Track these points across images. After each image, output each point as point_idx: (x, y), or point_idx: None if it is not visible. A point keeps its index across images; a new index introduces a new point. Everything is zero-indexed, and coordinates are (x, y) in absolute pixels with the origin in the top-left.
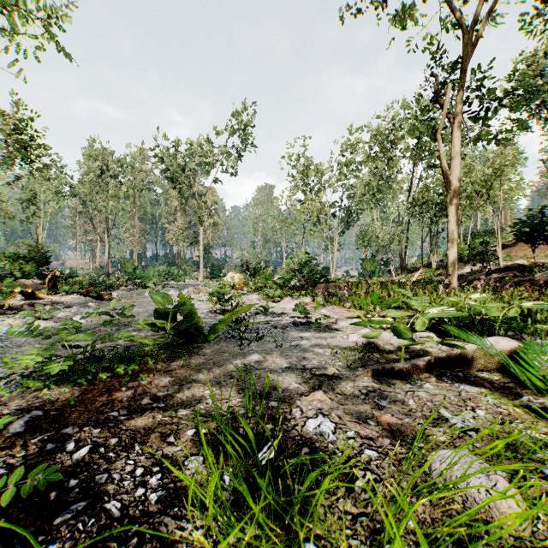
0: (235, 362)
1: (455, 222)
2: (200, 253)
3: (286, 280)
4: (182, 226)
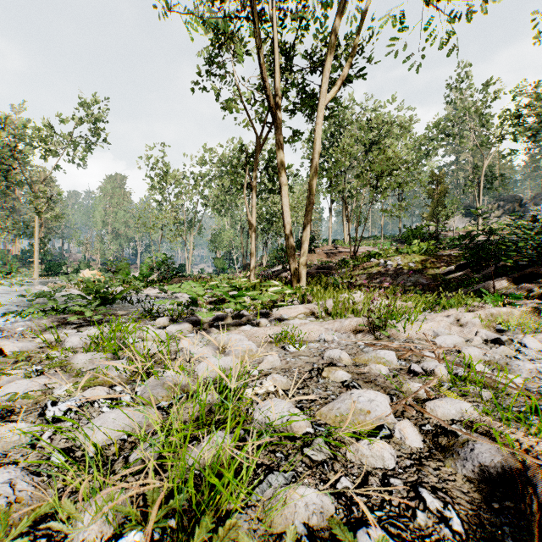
0: (133, 307)
1: (253, 241)
2: (35, 247)
3: (146, 276)
4: (5, 214)
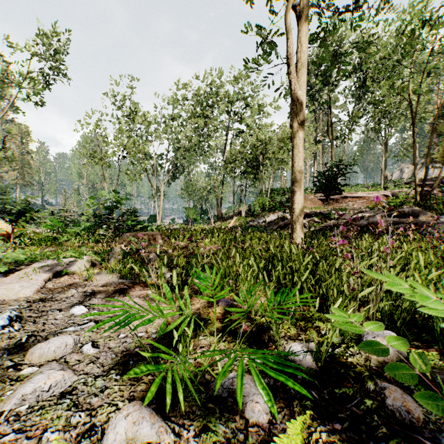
0: None
1: (302, 147)
2: None
3: (85, 228)
4: None
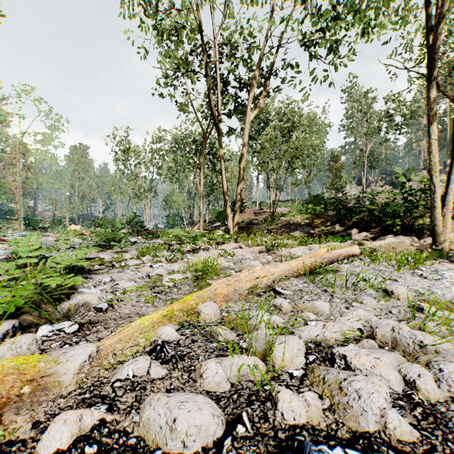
0: (133, 246)
1: (202, 205)
2: (20, 206)
3: (120, 229)
4: None
